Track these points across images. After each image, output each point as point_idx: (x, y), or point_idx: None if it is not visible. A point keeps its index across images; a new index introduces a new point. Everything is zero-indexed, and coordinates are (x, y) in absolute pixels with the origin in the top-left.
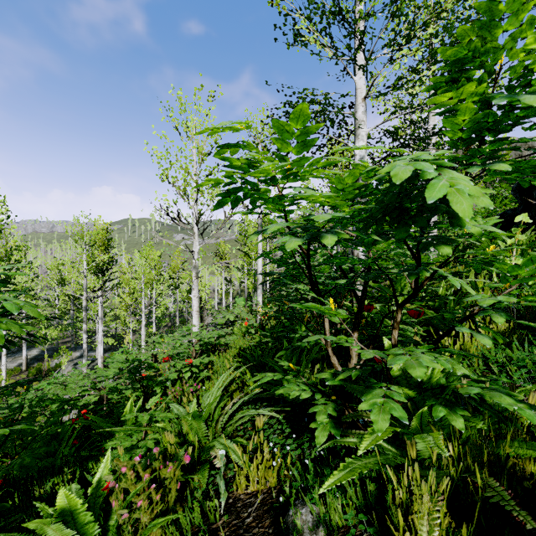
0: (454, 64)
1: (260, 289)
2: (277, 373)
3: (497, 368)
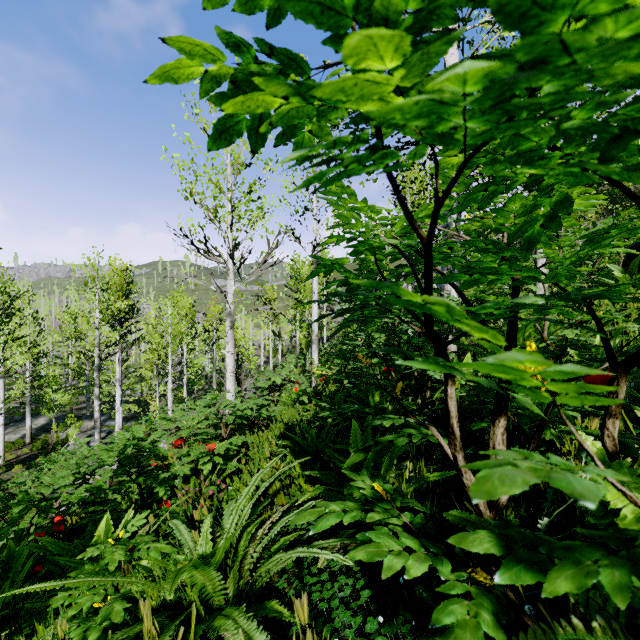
0: None
1: (315, 344)
2: (350, 504)
3: None
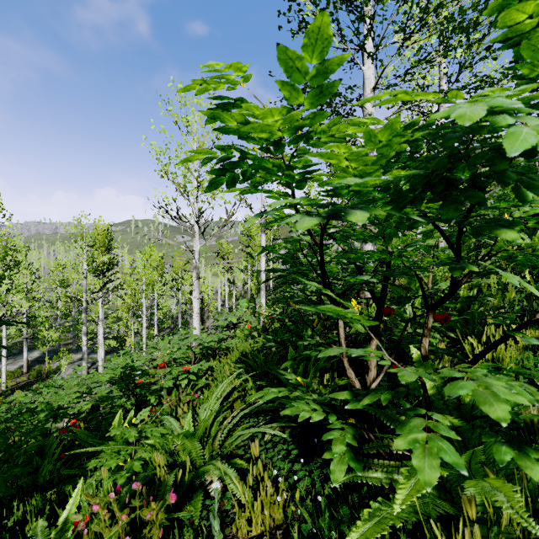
0: None
1: (263, 290)
2: (283, 389)
3: None
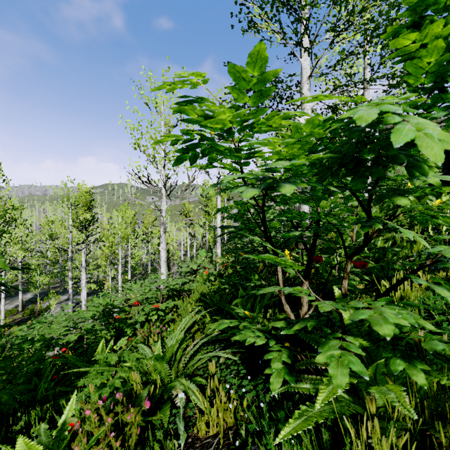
0: (417, 7)
1: (218, 242)
2: (233, 320)
3: (438, 315)
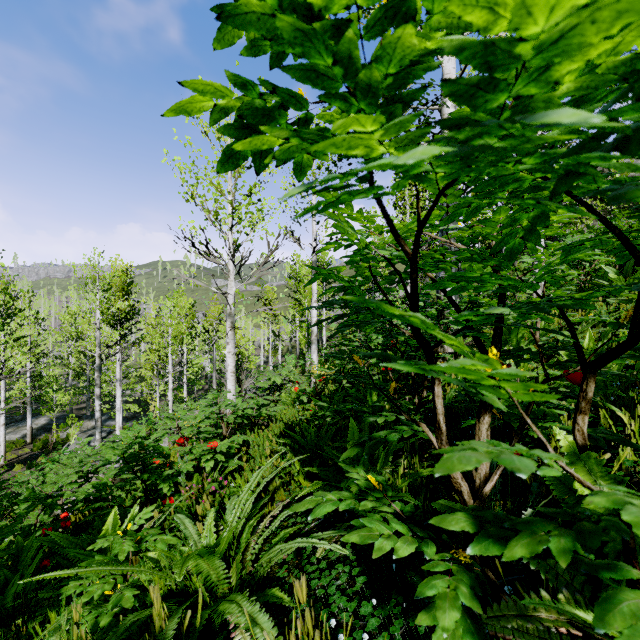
0: None
1: (314, 344)
2: (345, 494)
3: None
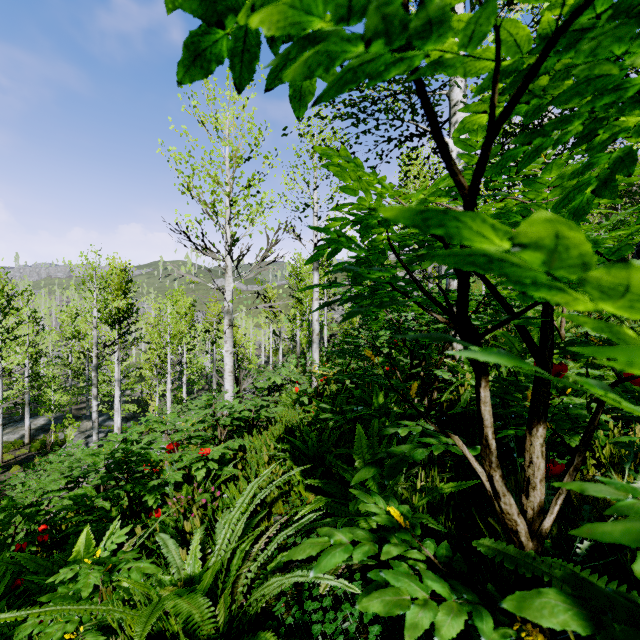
0: None
1: (315, 343)
2: (359, 533)
3: None
